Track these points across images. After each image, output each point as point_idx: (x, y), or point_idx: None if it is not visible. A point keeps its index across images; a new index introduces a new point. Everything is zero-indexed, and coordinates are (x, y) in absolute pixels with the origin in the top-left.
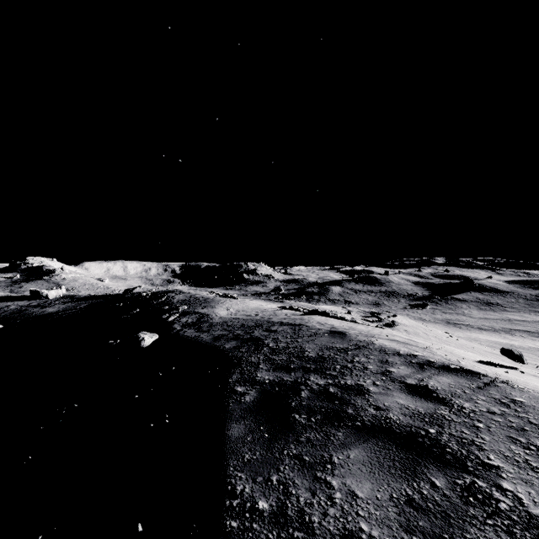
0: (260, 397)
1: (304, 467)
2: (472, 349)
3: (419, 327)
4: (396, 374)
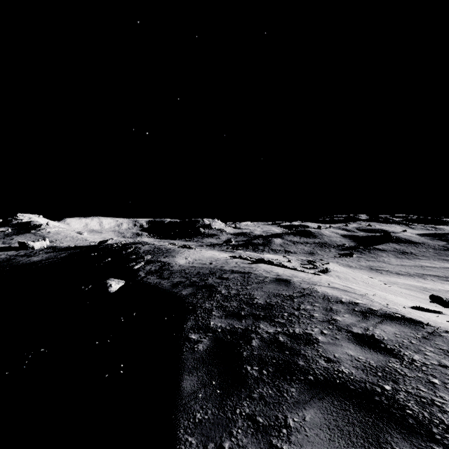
0: (213, 346)
1: (258, 431)
2: (394, 292)
3: (349, 273)
4: (341, 322)
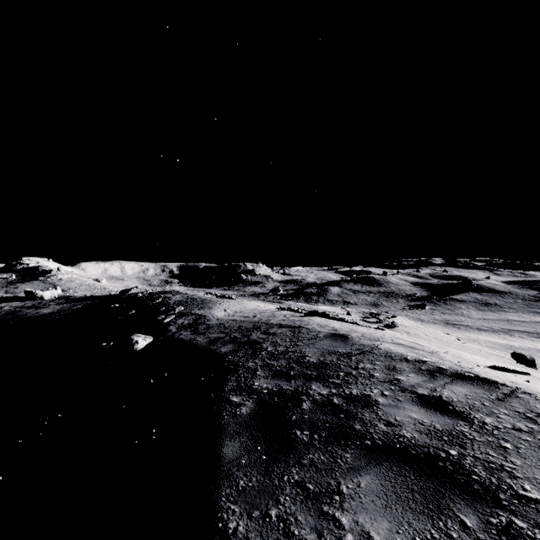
0: (257, 409)
1: (308, 499)
2: (474, 351)
3: (420, 328)
4: (405, 383)
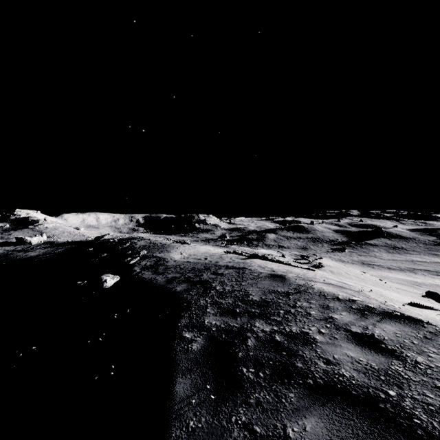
0: (207, 346)
1: None
2: (386, 287)
3: (342, 267)
4: (339, 321)
